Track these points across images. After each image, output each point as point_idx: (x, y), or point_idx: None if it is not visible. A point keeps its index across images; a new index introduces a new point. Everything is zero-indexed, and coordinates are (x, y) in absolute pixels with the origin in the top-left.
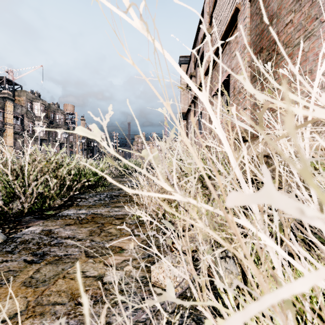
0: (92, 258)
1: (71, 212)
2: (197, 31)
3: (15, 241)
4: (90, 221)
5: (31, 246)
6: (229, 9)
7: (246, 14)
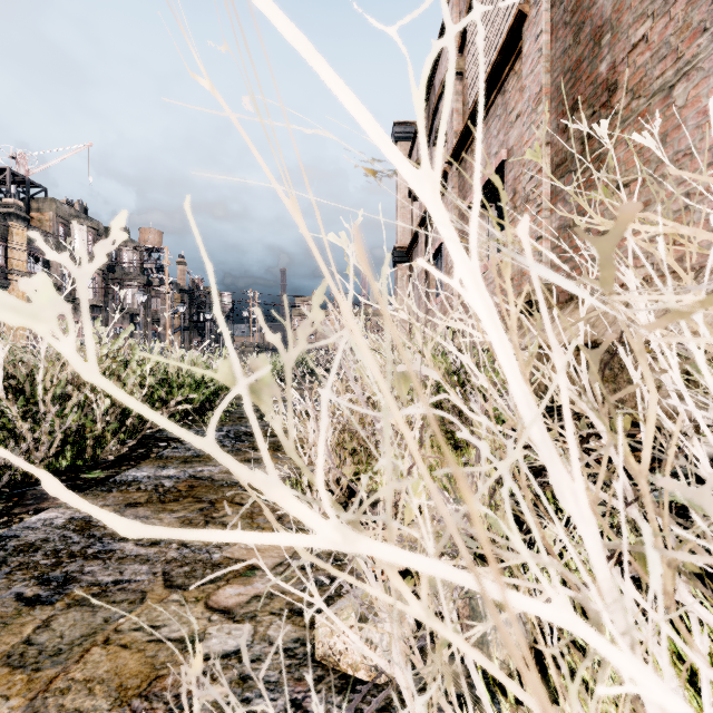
0: (179, 590)
1: (143, 474)
2: (433, 66)
3: (4, 546)
4: (184, 496)
5: (40, 558)
6: (503, 16)
7: (541, 26)
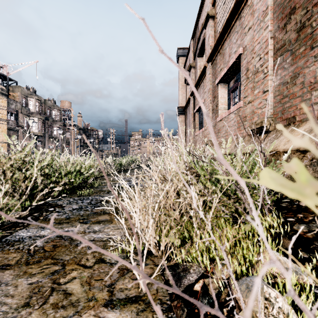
0: None
1: (27, 234)
2: (198, 17)
3: None
4: (46, 257)
5: None
6: None
7: None
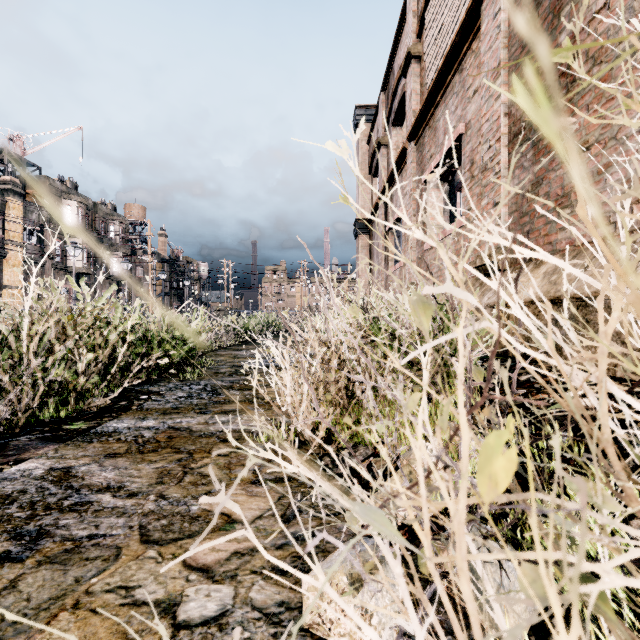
0: (155, 545)
1: (123, 425)
2: (392, 52)
3: None
4: (163, 447)
5: (15, 510)
6: (460, 1)
7: (499, 4)
